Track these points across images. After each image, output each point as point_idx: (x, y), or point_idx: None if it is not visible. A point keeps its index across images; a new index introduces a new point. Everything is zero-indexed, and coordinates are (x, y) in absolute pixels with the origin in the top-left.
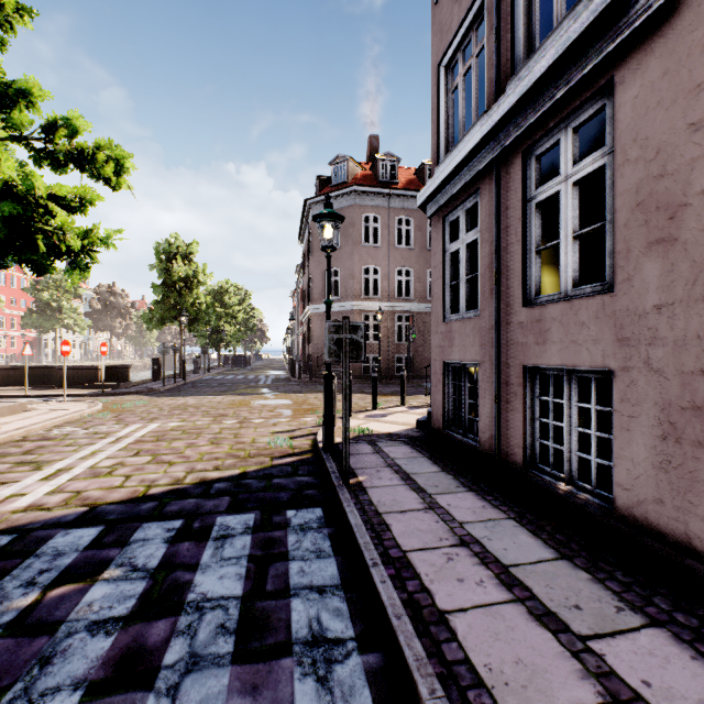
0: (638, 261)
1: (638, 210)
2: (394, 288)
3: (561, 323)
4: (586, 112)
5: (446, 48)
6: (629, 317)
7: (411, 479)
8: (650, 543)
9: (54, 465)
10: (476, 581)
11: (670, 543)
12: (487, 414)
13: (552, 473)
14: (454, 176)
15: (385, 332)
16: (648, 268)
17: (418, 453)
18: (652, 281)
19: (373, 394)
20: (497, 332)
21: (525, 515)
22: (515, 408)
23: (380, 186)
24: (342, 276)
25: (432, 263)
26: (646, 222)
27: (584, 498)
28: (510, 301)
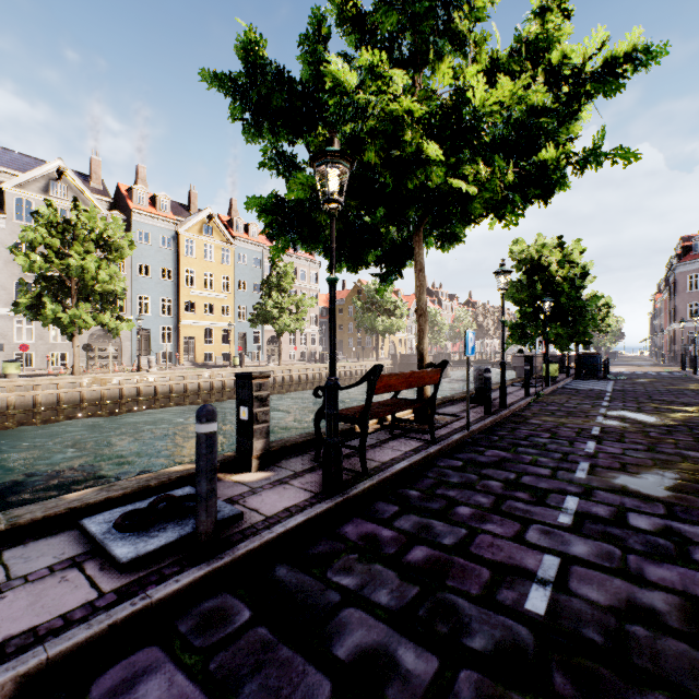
0: None
1: None
2: None
3: None
4: None
5: None
6: None
7: None
8: None
9: (615, 370)
10: None
11: None
12: None
13: None
14: None
15: None
16: None
17: None
18: None
19: None
20: None
21: None
22: None
23: None
24: None
25: None
26: None
27: None
28: None
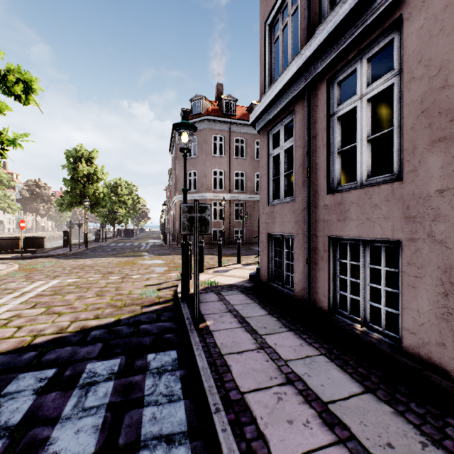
0: (423, 155)
1: (423, 116)
2: (233, 185)
3: (358, 205)
4: (378, 45)
5: (270, 11)
6: (415, 199)
7: (246, 322)
8: (434, 378)
9: None
10: (303, 422)
11: (451, 379)
12: (300, 271)
13: (350, 316)
14: (276, 100)
15: (227, 214)
16: (431, 161)
17: (250, 300)
18: (435, 170)
19: (219, 256)
20: (308, 212)
21: (332, 351)
22: (321, 268)
23: (223, 116)
24: (198, 176)
25: (260, 164)
26: (429, 125)
27: (377, 338)
28: (318, 190)
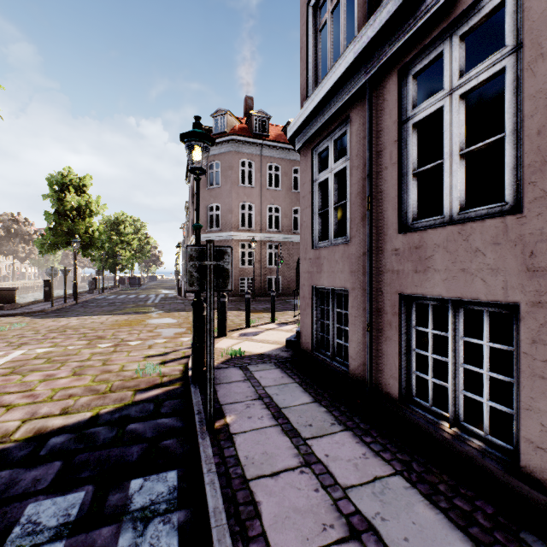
0: None
1: None
2: (265, 222)
3: (447, 250)
4: (478, 14)
5: None
6: (545, 242)
7: (283, 415)
8: None
9: None
10: None
11: None
12: (358, 341)
13: (432, 410)
14: (324, 106)
15: (258, 258)
16: None
17: (289, 378)
18: None
19: (247, 313)
20: (370, 259)
21: (411, 466)
22: (389, 338)
23: (254, 137)
24: (222, 211)
25: (301, 193)
26: None
27: (478, 447)
28: (384, 227)
